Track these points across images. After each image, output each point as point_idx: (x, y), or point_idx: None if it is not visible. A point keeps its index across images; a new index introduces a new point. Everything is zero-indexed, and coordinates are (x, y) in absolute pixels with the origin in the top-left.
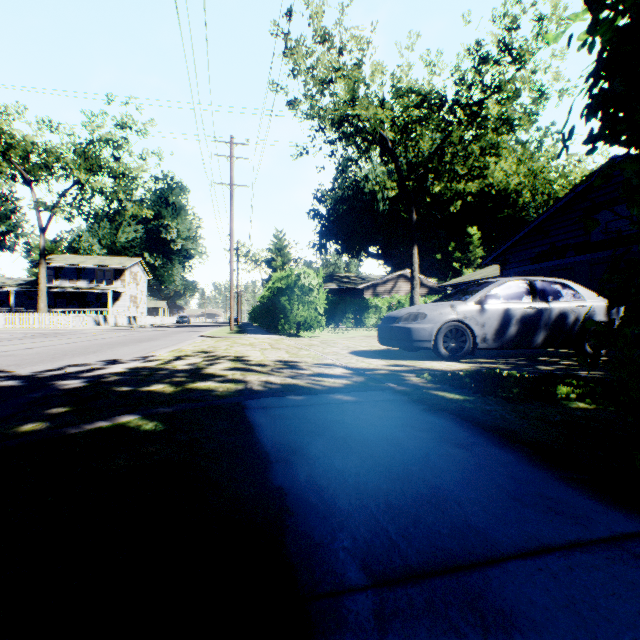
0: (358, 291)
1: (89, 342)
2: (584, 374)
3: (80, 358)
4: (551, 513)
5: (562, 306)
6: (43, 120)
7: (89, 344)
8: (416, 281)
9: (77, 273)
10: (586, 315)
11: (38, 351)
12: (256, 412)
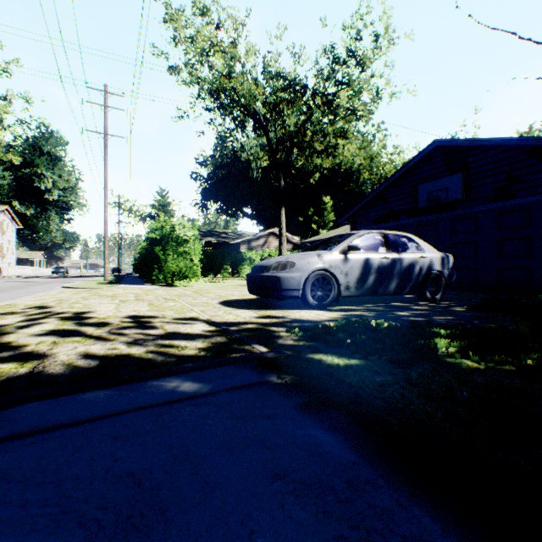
0: (235, 245)
1: None
2: (438, 319)
3: None
4: None
5: (409, 257)
6: None
7: None
8: (284, 237)
9: None
10: (426, 265)
11: None
12: None
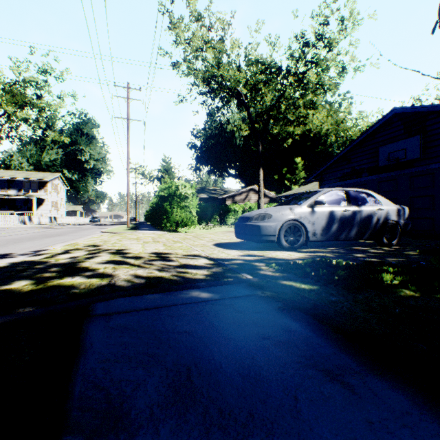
0: (222, 200)
1: (2, 238)
2: (390, 260)
3: None
4: None
5: (368, 209)
6: None
7: None
8: (262, 193)
9: (7, 184)
10: (383, 216)
11: None
12: (96, 322)
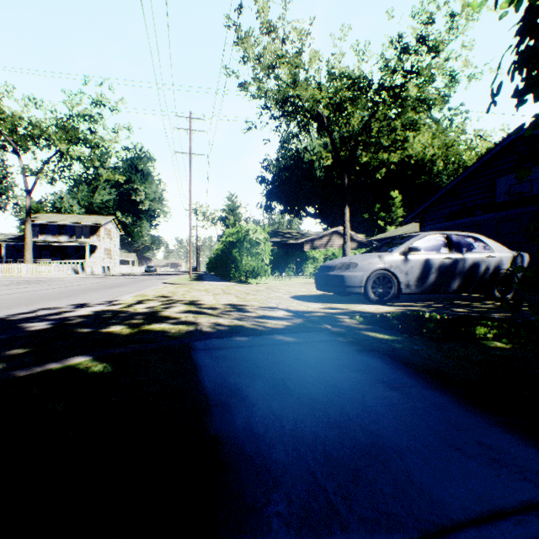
0: (298, 245)
1: (65, 288)
2: (496, 316)
3: (53, 302)
4: (496, 465)
5: (474, 257)
6: (29, 98)
7: (65, 290)
8: (347, 236)
9: (59, 229)
10: (495, 264)
11: (18, 296)
12: (202, 353)
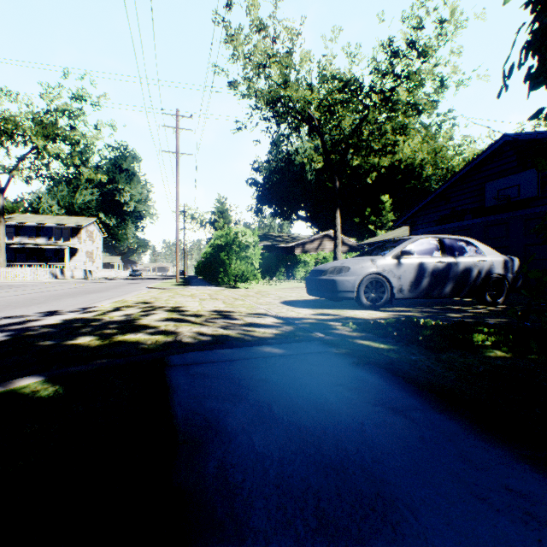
0: (289, 248)
1: (39, 294)
2: (490, 321)
3: (21, 309)
4: (534, 524)
5: (466, 261)
6: (2, 90)
7: (38, 296)
8: (339, 240)
9: (36, 231)
10: (486, 268)
11: None
12: (177, 370)
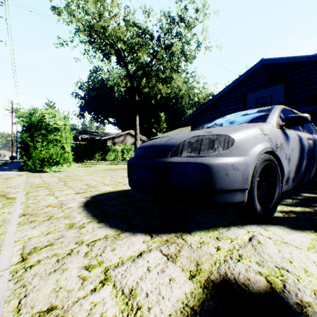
0: (103, 141)
1: None
2: None
3: None
4: None
5: None
6: None
7: None
8: (138, 135)
9: None
10: None
11: None
12: None
